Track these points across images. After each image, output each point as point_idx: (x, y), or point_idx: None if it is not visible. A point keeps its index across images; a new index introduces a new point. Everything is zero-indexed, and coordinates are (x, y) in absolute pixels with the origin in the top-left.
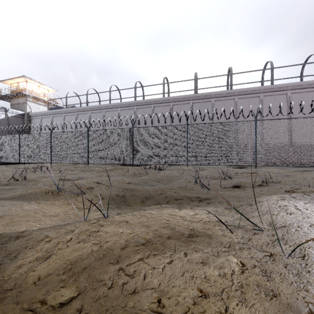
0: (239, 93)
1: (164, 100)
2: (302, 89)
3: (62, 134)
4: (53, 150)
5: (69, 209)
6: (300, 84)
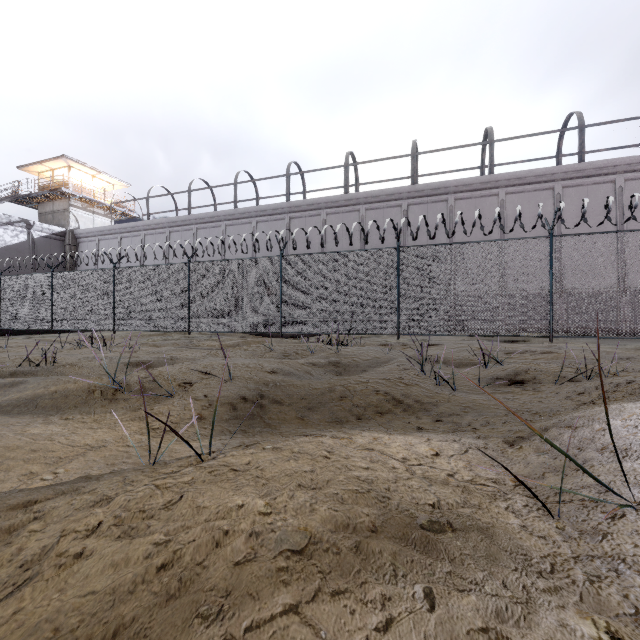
0: (508, 183)
1: (347, 201)
2: None
3: (137, 270)
4: (119, 304)
5: (132, 433)
6: None
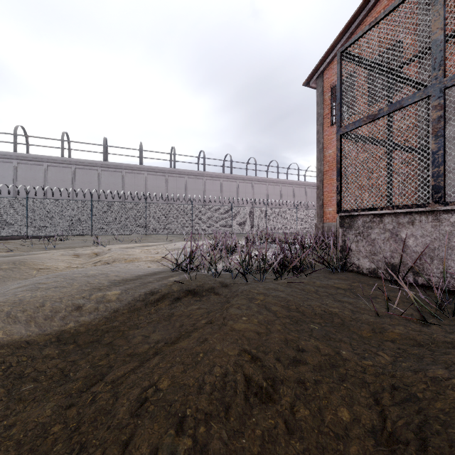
0: (148, 170)
1: (63, 161)
2: (194, 176)
3: None
4: None
5: None
6: (193, 172)
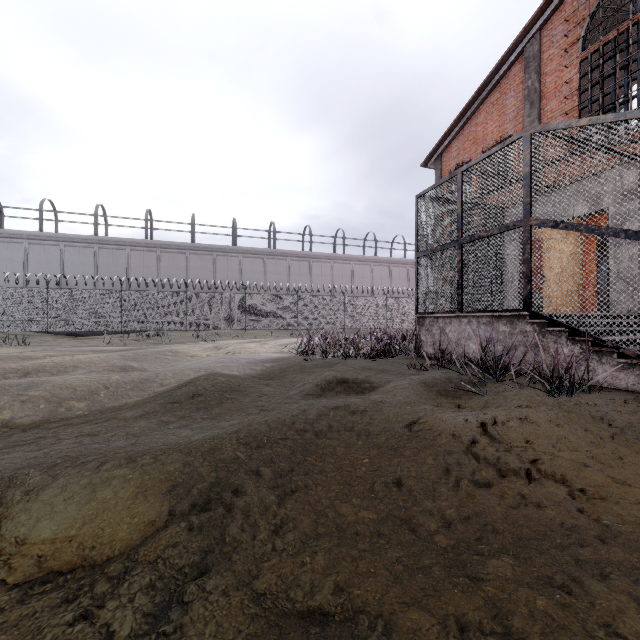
0: (243, 252)
1: (147, 244)
2: (299, 257)
3: None
4: None
5: None
6: (297, 253)
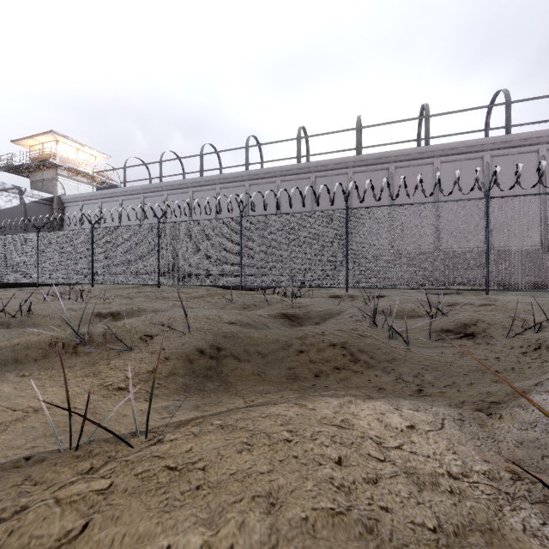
0: (442, 153)
1: (299, 169)
2: None
3: (112, 230)
4: (97, 260)
5: (83, 392)
6: None
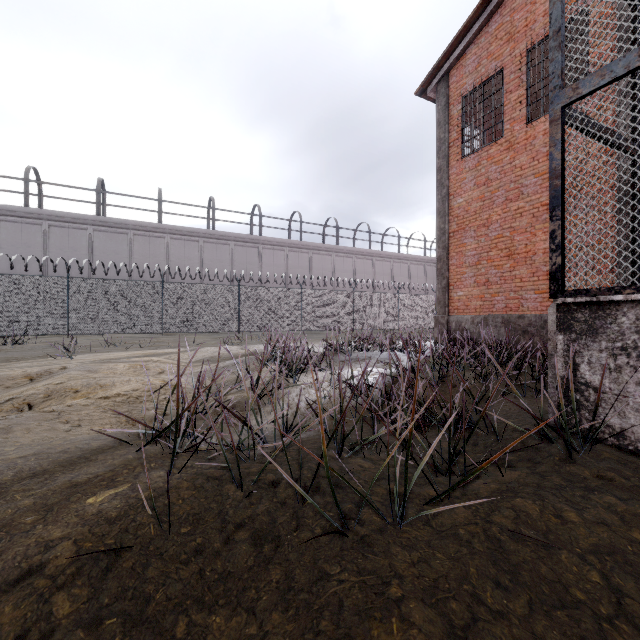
0: (171, 232)
1: (27, 213)
2: (245, 242)
3: None
4: None
5: None
6: (243, 237)
